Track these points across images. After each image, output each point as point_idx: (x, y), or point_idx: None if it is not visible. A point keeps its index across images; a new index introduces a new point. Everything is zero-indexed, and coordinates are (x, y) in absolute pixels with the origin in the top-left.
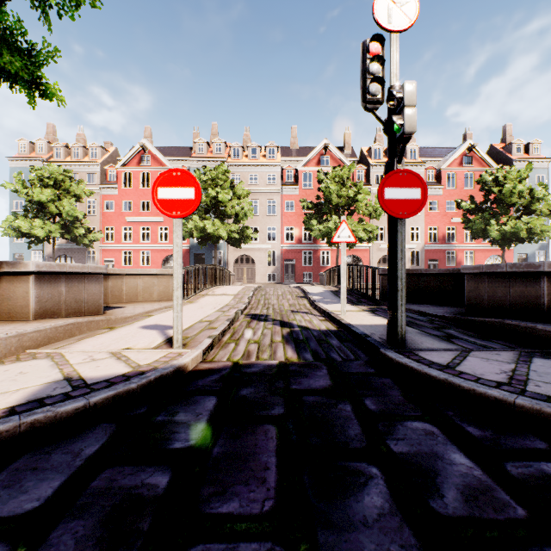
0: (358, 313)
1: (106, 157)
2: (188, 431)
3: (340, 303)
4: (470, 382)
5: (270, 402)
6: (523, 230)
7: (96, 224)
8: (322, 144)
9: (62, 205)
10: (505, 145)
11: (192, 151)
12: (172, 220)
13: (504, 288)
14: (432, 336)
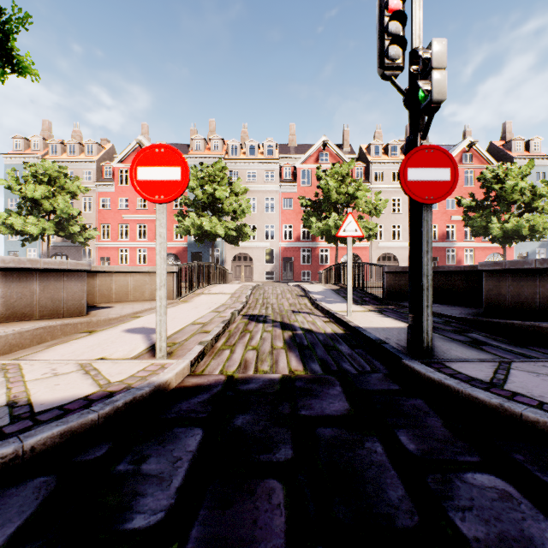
0: (365, 314)
1: (102, 154)
2: (157, 493)
3: (343, 302)
4: (535, 410)
5: (274, 438)
6: (525, 227)
7: (92, 221)
8: (321, 141)
9: (56, 202)
10: (505, 142)
11: (189, 149)
12: (169, 218)
13: (531, 287)
14: (456, 341)
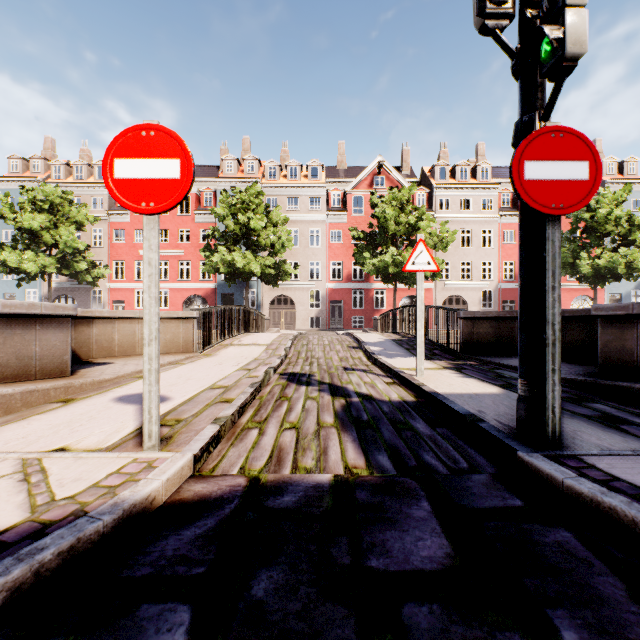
0: (440, 373)
1: None
2: None
3: (408, 356)
4: None
5: (324, 636)
6: (620, 264)
7: (103, 258)
8: (375, 161)
9: (59, 234)
10: None
11: (219, 171)
12: (195, 253)
13: None
14: (581, 417)
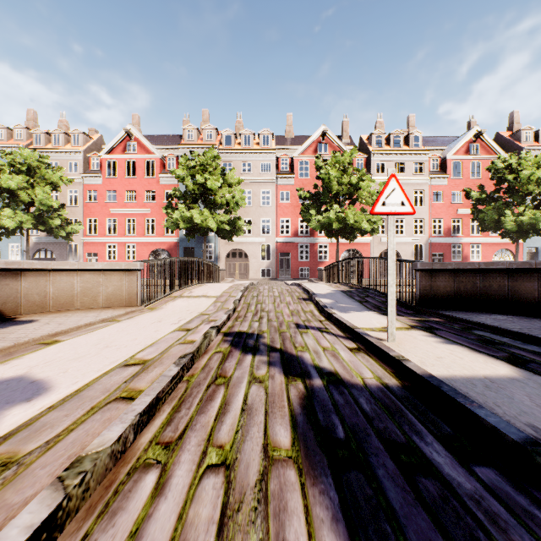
0: (412, 336)
1: (89, 145)
2: None
3: (363, 310)
4: None
5: None
6: None
7: (78, 215)
8: (319, 130)
9: (36, 193)
10: (513, 132)
11: (182, 140)
12: (160, 212)
13: None
14: None
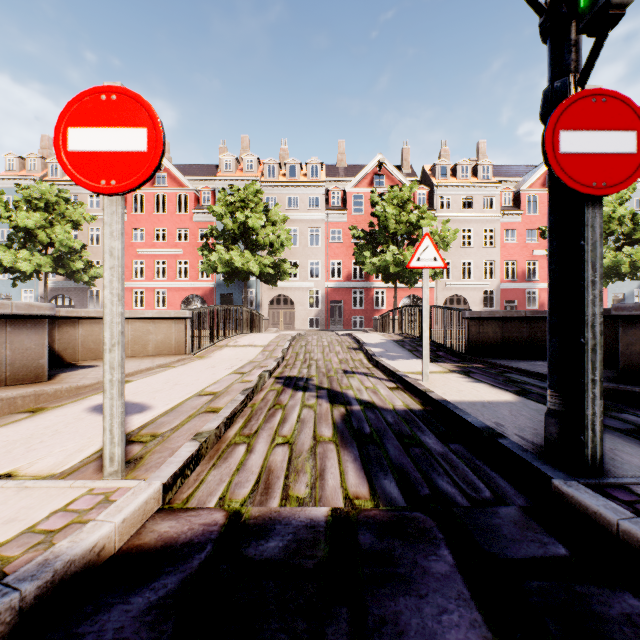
0: (446, 377)
1: None
2: None
3: (411, 358)
4: None
5: None
6: (624, 264)
7: (101, 257)
8: (376, 160)
9: (55, 233)
10: None
11: (218, 170)
12: (193, 253)
13: None
14: (614, 431)
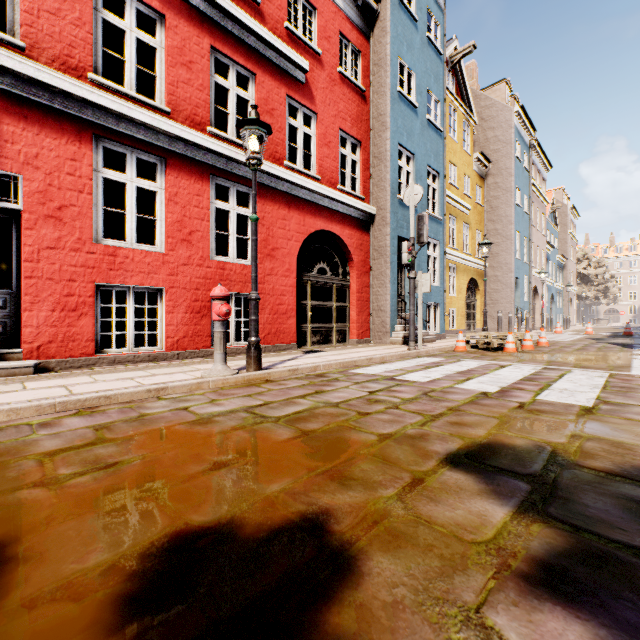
0: None
1: None
2: None
3: None
4: None
5: None
6: None
7: None
8: None
9: None
10: None
11: None
12: None
13: None
14: None
